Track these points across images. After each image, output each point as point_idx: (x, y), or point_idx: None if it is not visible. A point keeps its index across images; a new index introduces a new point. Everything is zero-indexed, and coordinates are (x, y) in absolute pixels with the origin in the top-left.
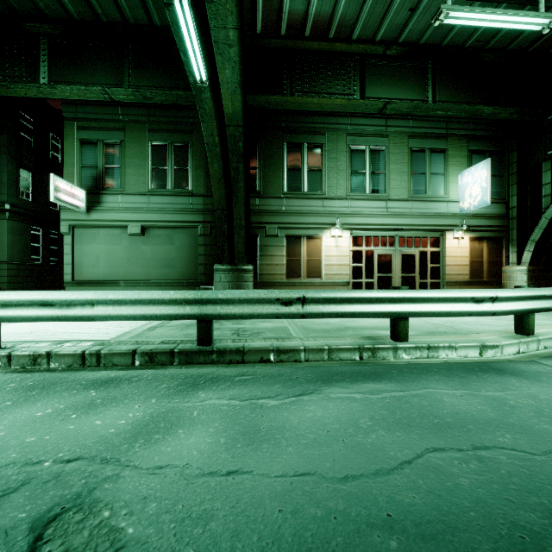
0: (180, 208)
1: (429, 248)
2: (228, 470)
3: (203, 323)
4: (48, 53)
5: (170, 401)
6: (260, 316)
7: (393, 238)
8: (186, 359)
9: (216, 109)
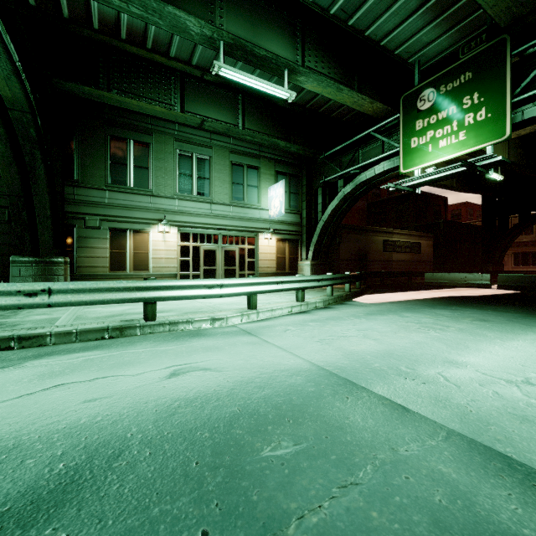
0: None
1: (247, 246)
2: None
3: None
4: None
5: None
6: None
7: (218, 236)
8: None
9: None
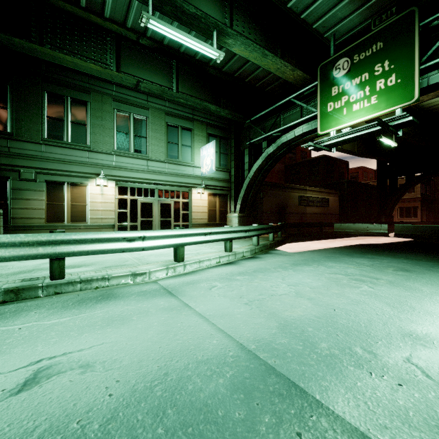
0: None
1: (181, 199)
2: None
3: None
4: None
5: None
6: None
7: (154, 190)
8: None
9: None
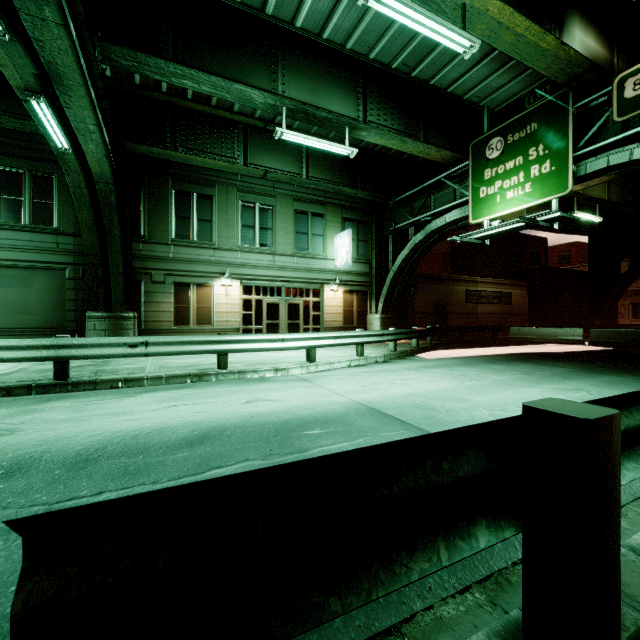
0: (42, 246)
1: (312, 299)
2: (62, 419)
3: (59, 363)
4: None
5: (28, 407)
6: (110, 356)
7: (281, 288)
8: (43, 391)
9: (82, 167)
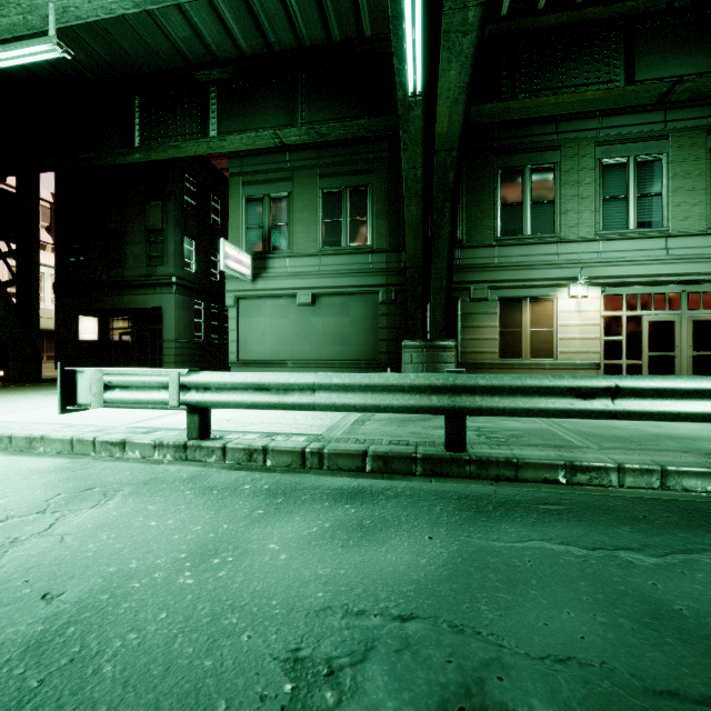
0: (357, 269)
1: None
2: (700, 693)
3: (454, 420)
4: (217, 102)
5: (469, 535)
6: (542, 413)
7: (677, 295)
8: (433, 468)
9: (425, 130)
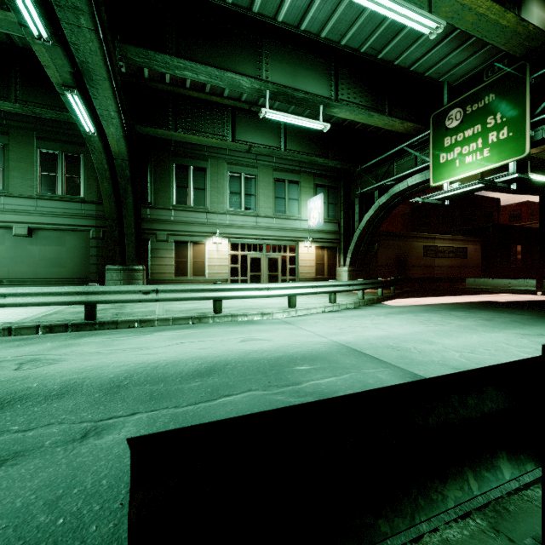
0: (72, 213)
1: (288, 254)
2: (95, 352)
3: (89, 307)
4: None
5: (67, 341)
6: (128, 301)
7: (262, 245)
8: (77, 329)
9: (104, 147)
